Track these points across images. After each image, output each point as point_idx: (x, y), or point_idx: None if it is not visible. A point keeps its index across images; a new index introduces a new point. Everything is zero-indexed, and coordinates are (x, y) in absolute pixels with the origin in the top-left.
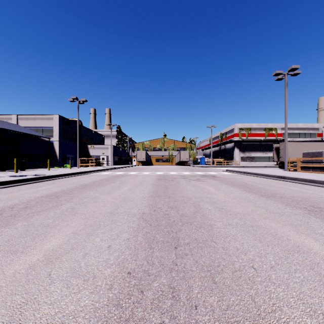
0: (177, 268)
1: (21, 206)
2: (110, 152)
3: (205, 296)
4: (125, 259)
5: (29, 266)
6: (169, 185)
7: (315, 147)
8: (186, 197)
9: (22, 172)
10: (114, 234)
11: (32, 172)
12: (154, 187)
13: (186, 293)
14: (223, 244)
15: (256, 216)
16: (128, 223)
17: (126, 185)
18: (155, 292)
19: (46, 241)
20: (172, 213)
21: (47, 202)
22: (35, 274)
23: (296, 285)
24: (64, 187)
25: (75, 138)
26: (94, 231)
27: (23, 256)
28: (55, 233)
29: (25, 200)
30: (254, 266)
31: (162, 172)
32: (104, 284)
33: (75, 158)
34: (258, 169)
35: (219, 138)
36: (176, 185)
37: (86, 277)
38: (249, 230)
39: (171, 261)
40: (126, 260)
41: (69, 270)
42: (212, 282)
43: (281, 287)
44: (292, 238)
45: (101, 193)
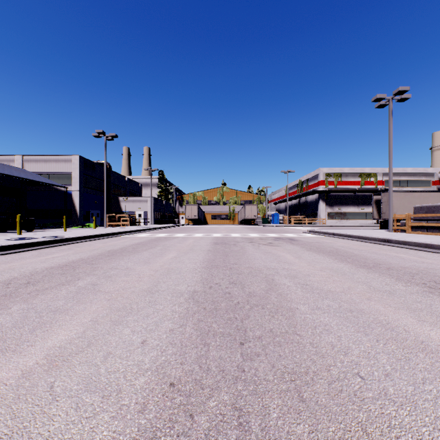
0: (245, 376)
1: (20, 281)
2: (149, 207)
3: (290, 423)
4: (166, 363)
5: (22, 373)
6: (230, 251)
7: (429, 199)
8: (255, 268)
9: (28, 233)
10: (152, 323)
11: (42, 234)
12: (209, 254)
13: (259, 419)
14: (311, 338)
15: (356, 296)
16: (173, 305)
17: (170, 251)
18: (211, 416)
19: (52, 333)
20: (235, 292)
21: (59, 276)
22: (30, 386)
23: (428, 405)
24: (84, 254)
25: (101, 187)
26: (122, 318)
27: (15, 358)
28: (66, 321)
29: (27, 272)
30: (360, 373)
31: (221, 234)
32: (133, 403)
33: (102, 214)
34: (352, 229)
35: (298, 188)
36: (241, 251)
37: (107, 392)
38: (347, 316)
39: (235, 365)
40: (168, 363)
41: (81, 380)
42: (299, 400)
43: (405, 409)
44: (412, 328)
45: (135, 262)
